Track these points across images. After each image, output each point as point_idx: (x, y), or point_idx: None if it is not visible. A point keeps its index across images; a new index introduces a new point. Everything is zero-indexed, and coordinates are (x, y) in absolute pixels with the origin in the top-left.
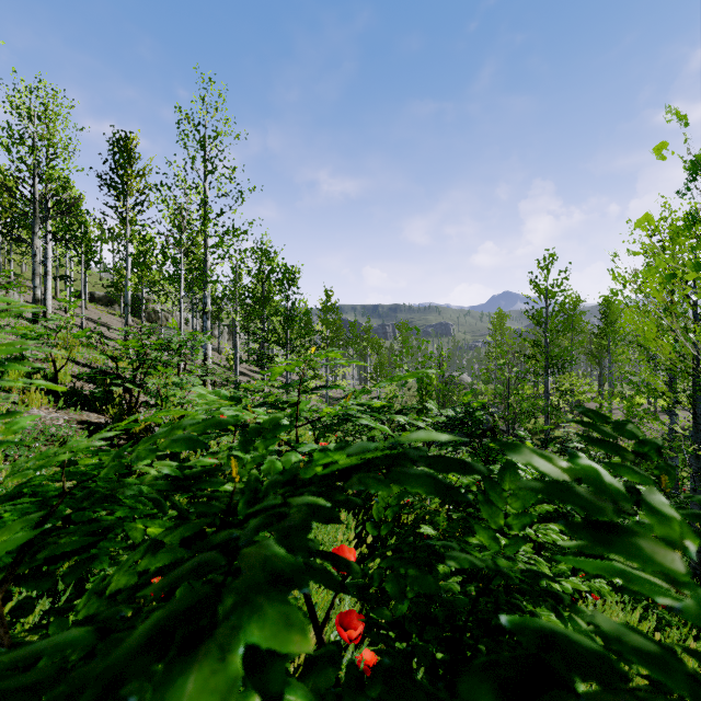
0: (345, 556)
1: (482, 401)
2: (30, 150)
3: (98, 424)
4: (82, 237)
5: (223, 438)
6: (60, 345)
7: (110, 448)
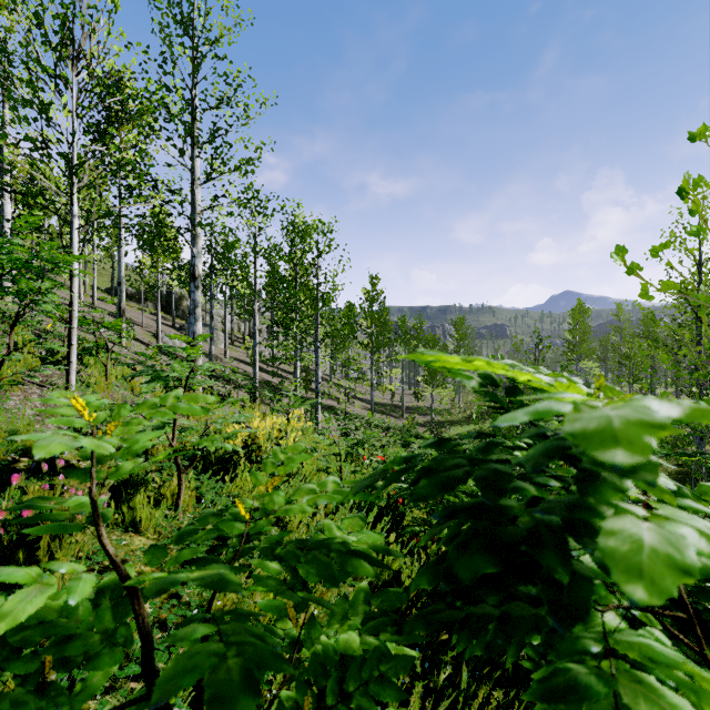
0: None
1: None
2: None
3: None
4: None
5: None
6: None
7: None
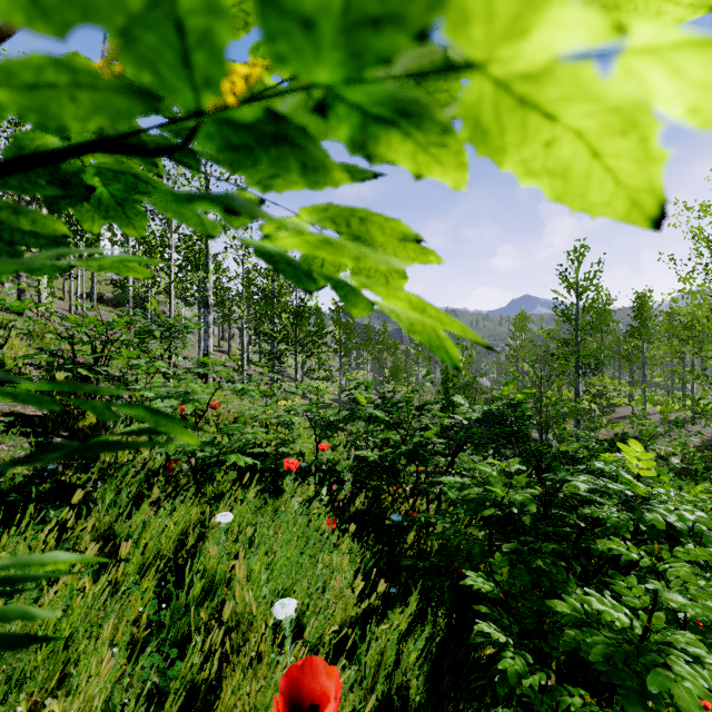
0: (319, 689)
1: (529, 391)
2: (12, 125)
3: (29, 417)
4: (83, 231)
5: None
6: (34, 334)
7: (28, 447)
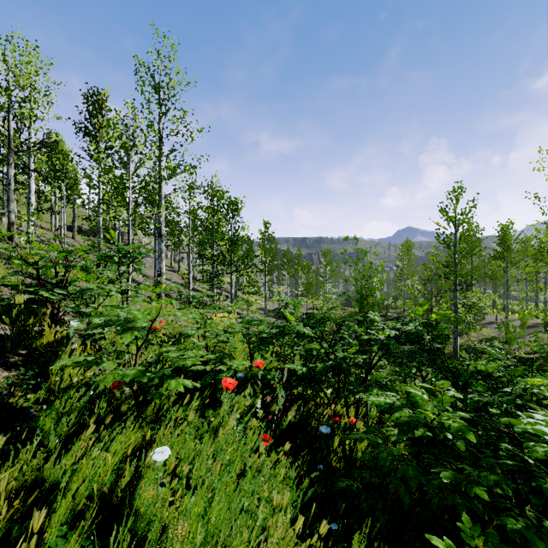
0: None
1: (444, 312)
2: (3, 90)
3: None
4: (64, 177)
5: (104, 364)
6: None
7: None
